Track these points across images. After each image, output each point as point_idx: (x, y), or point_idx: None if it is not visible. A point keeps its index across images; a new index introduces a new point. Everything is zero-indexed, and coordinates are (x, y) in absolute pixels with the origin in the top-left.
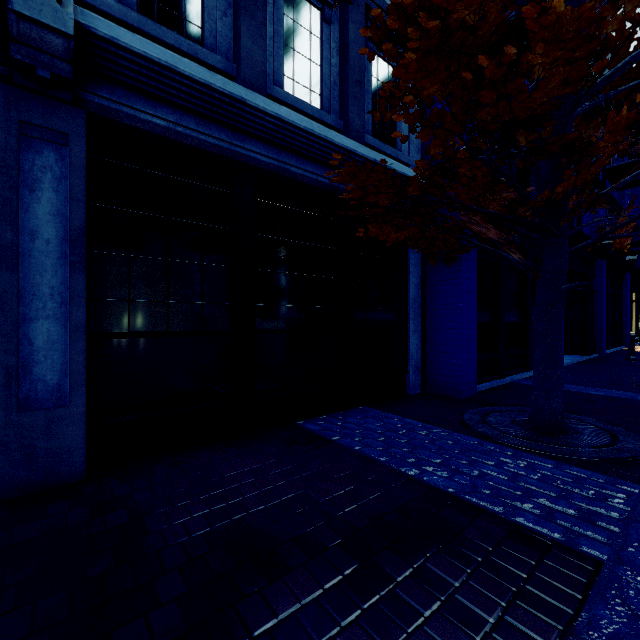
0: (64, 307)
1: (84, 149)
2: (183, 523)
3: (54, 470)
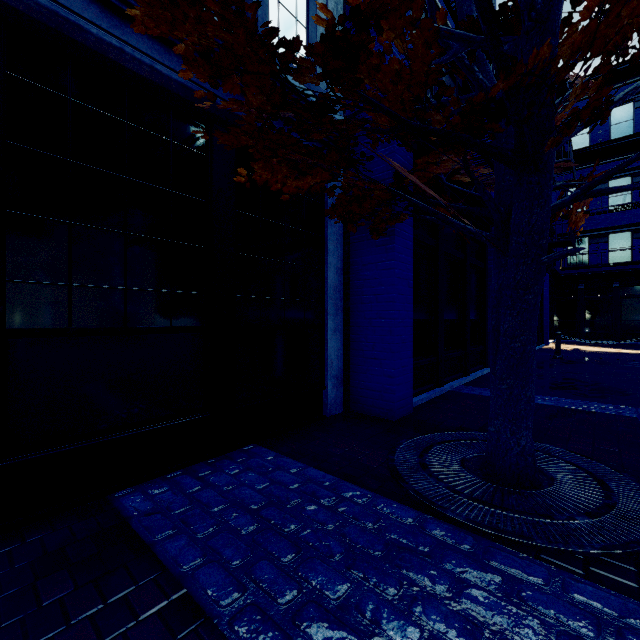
0: None
1: None
2: None
3: None
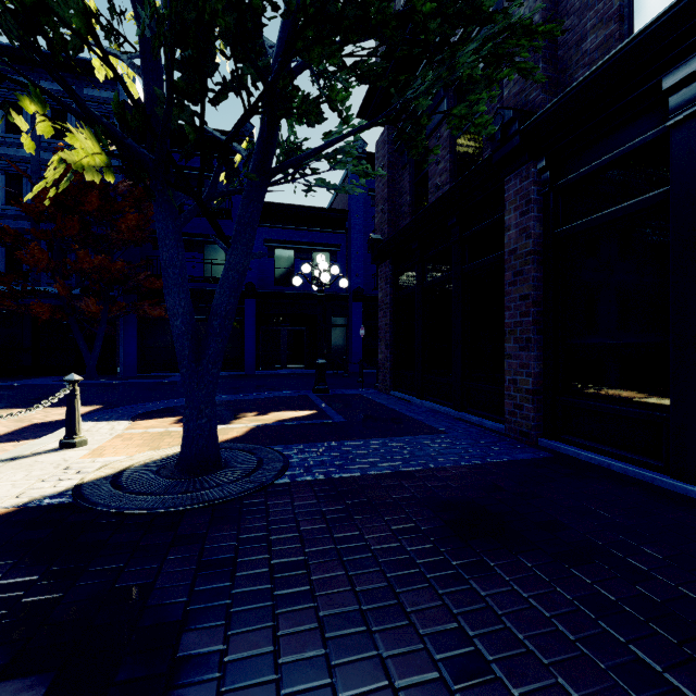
0: None
1: None
2: None
3: None
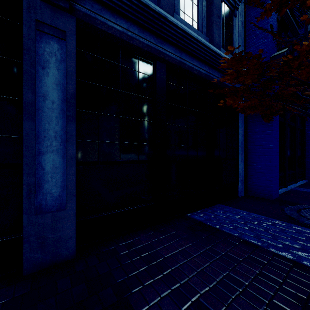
0: (62, 145)
1: (75, 42)
2: (155, 301)
3: (57, 252)
